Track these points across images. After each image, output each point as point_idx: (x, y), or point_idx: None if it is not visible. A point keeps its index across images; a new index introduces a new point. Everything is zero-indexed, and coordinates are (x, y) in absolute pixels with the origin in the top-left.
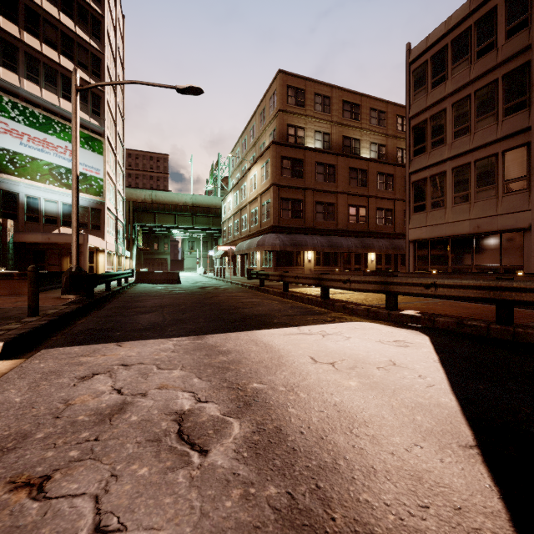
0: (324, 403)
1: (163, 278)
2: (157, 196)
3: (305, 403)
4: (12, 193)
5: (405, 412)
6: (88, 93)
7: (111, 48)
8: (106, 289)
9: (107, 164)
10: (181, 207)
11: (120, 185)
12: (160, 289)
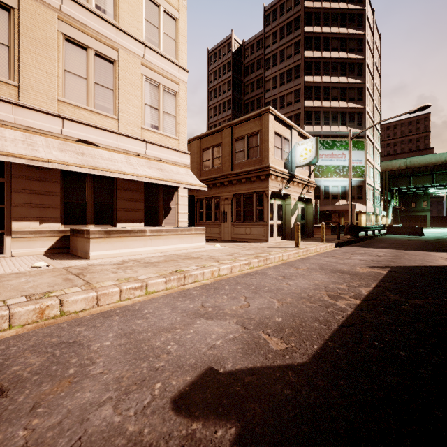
0: (421, 259)
1: (408, 231)
2: (411, 162)
3: (415, 259)
4: (318, 186)
5: (445, 263)
6: (355, 114)
7: (369, 72)
8: (365, 235)
9: (366, 154)
10: (439, 166)
11: (377, 163)
12: (401, 237)
